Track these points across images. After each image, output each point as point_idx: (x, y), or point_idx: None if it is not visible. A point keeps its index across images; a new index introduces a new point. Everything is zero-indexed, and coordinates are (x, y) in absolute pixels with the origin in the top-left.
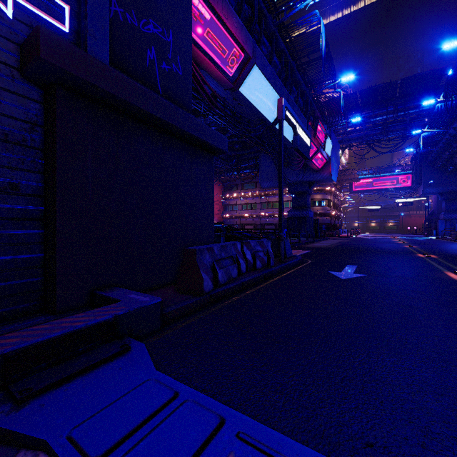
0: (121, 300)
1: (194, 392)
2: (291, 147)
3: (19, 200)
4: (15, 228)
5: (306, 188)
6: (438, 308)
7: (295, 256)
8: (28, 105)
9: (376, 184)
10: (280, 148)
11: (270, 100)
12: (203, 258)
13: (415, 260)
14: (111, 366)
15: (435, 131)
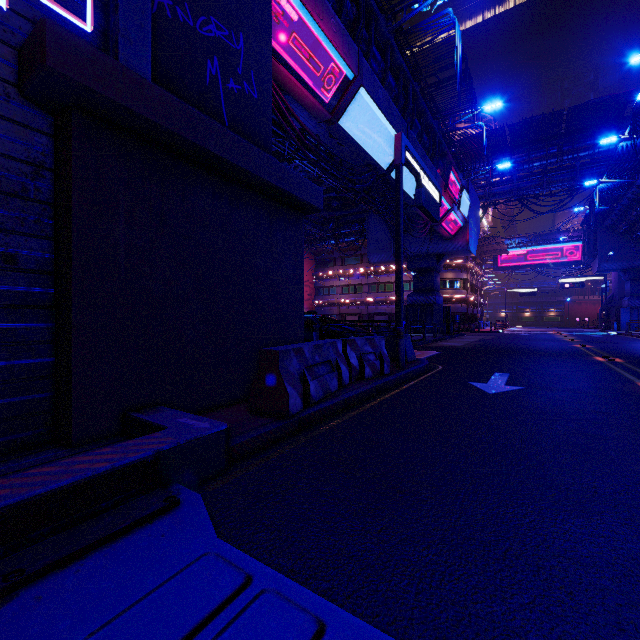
0: (167, 428)
1: (276, 576)
2: (412, 205)
3: (17, 278)
4: (11, 319)
5: (433, 264)
6: (636, 439)
7: (420, 360)
8: (30, 138)
9: (532, 257)
10: (398, 205)
11: (382, 137)
12: (289, 363)
13: (593, 365)
14: (149, 532)
15: (616, 182)
